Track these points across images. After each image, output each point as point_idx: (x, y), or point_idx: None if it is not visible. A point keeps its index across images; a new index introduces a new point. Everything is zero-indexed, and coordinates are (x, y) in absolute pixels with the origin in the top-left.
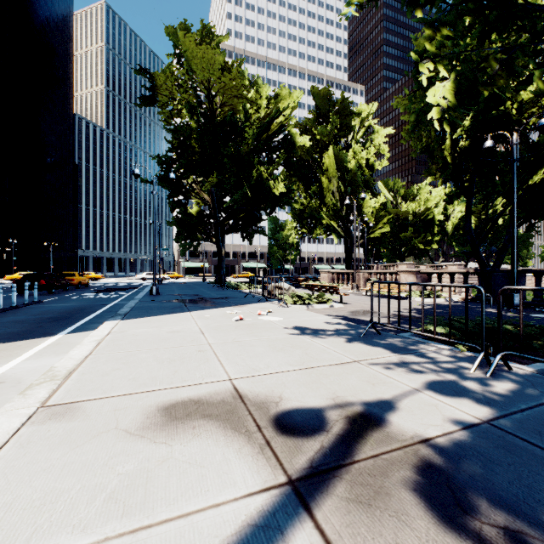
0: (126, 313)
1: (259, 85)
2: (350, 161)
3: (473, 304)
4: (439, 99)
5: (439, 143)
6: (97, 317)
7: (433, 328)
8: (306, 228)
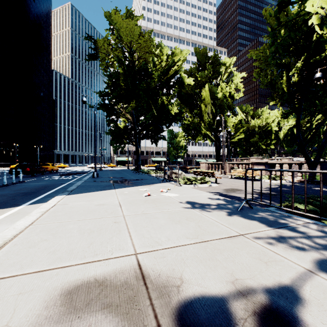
0: (72, 190)
1: (162, 47)
2: (219, 94)
3: (307, 184)
4: (319, 9)
5: (279, 79)
6: (54, 192)
7: (298, 205)
8: (191, 136)
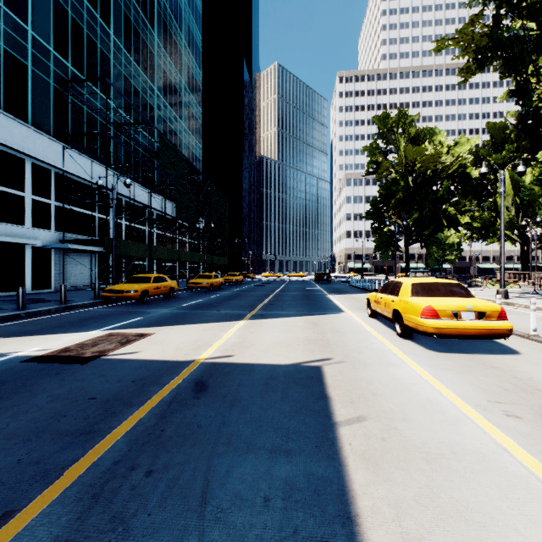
0: None
1: (437, 133)
2: (526, 178)
3: None
4: None
5: None
6: None
7: None
8: (477, 234)
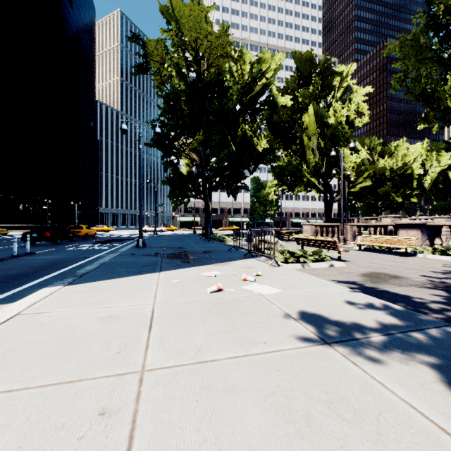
0: (85, 272)
1: (243, 53)
2: (330, 119)
3: None
4: None
5: (440, 83)
6: (57, 276)
7: None
8: (286, 184)
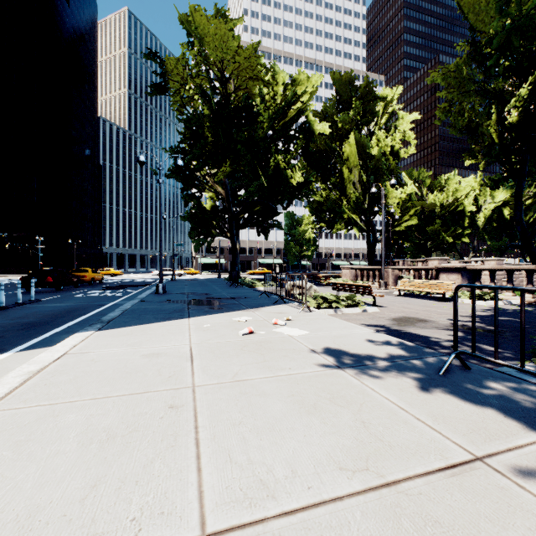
0: (111, 319)
1: (275, 72)
2: (373, 149)
3: None
4: None
5: (484, 118)
6: (79, 323)
7: None
8: (324, 222)
